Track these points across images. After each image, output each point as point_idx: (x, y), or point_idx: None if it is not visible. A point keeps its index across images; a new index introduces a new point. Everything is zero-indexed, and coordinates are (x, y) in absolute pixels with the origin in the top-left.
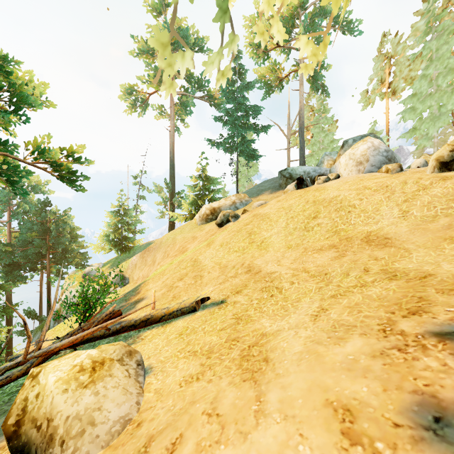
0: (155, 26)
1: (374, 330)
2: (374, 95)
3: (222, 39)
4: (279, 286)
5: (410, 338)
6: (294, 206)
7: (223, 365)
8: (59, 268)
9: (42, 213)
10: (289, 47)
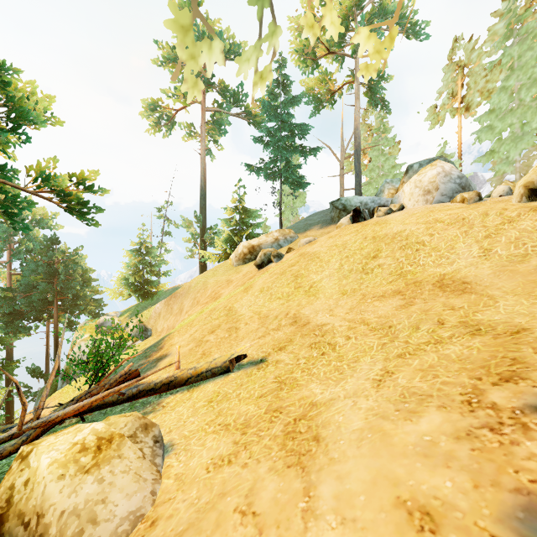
0: (173, 7)
1: (456, 401)
2: (444, 111)
3: (260, 29)
4: (331, 341)
5: (505, 413)
6: (349, 243)
7: (261, 444)
8: (70, 317)
9: (49, 252)
10: (342, 53)
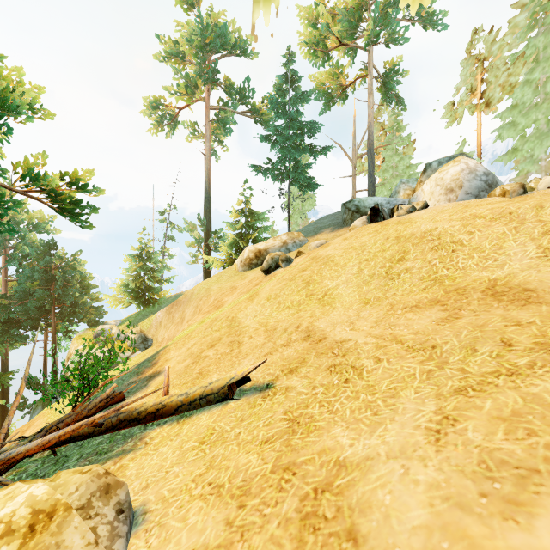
0: None
1: None
2: (462, 108)
3: None
4: (356, 364)
5: None
6: (368, 244)
7: (266, 534)
8: (68, 326)
9: (46, 258)
10: (354, 46)
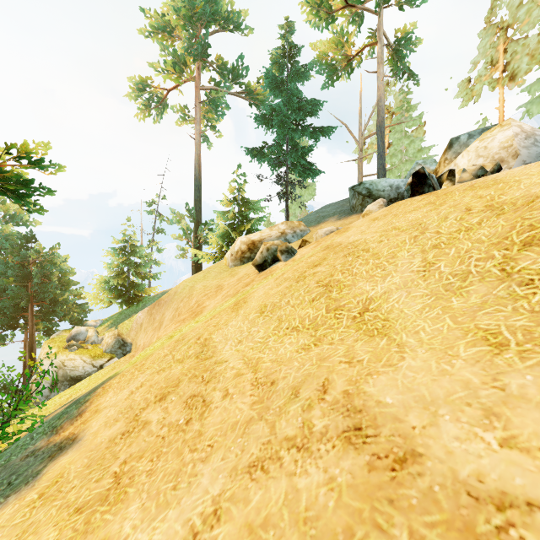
0: None
1: None
2: (481, 84)
3: None
4: None
5: None
6: (428, 221)
7: None
8: (51, 324)
9: (22, 252)
10: (363, 8)
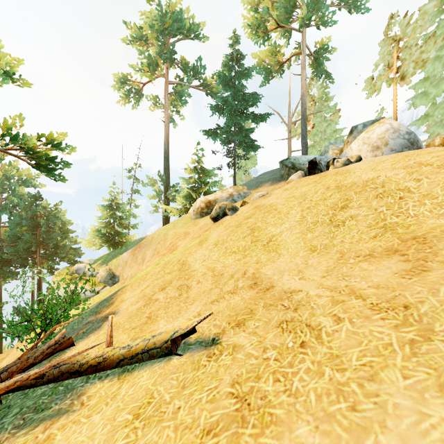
0: None
1: None
2: (380, 81)
3: None
4: (311, 322)
5: None
6: (309, 193)
7: None
8: (52, 264)
9: (32, 208)
10: (290, 28)
